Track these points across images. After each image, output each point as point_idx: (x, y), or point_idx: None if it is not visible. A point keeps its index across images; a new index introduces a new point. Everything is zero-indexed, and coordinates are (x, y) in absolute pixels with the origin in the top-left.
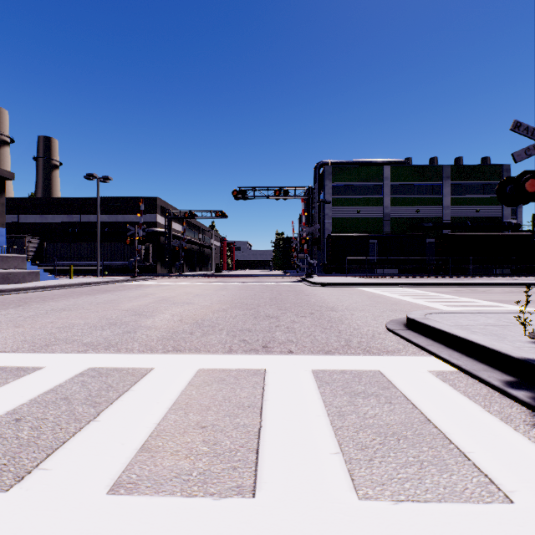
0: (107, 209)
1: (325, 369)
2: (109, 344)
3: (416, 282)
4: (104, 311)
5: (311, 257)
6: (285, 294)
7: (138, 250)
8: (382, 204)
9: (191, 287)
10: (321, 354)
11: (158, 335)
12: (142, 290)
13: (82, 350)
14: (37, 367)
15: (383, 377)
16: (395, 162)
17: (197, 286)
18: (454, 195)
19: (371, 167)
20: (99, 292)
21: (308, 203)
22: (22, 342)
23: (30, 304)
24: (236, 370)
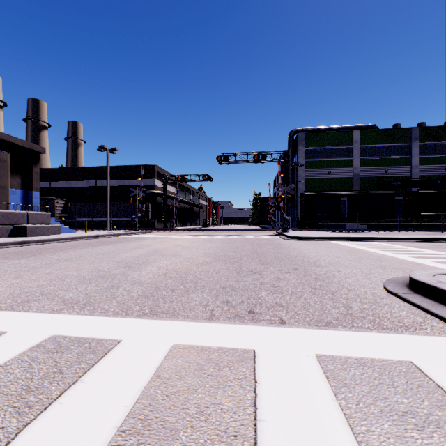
0: (116, 175)
1: (334, 356)
2: (86, 302)
3: (390, 236)
4: (100, 262)
5: (286, 213)
6: (265, 247)
7: (139, 208)
8: (351, 165)
9: (180, 240)
10: (321, 328)
11: (139, 292)
12: (139, 242)
13: (57, 309)
14: None
15: (425, 377)
16: (364, 127)
17: (186, 239)
18: (422, 155)
19: (341, 132)
20: (103, 244)
21: (284, 165)
22: (8, 296)
23: (42, 254)
24: (218, 350)
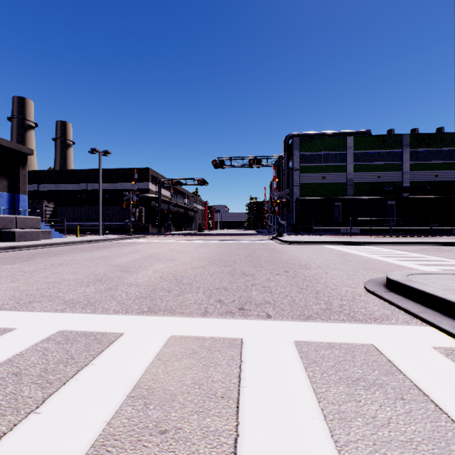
0: (108, 178)
1: (309, 341)
2: (87, 302)
3: (381, 240)
4: (95, 266)
5: (281, 218)
6: (259, 252)
7: (132, 212)
8: (345, 170)
9: (175, 245)
10: (302, 320)
11: (137, 293)
12: (133, 247)
13: (60, 309)
14: (8, 328)
15: (380, 355)
16: (358, 133)
17: (181, 243)
18: (413, 161)
19: (335, 138)
20: (96, 249)
21: (279, 170)
22: (10, 298)
23: (35, 259)
24: (210, 339)
